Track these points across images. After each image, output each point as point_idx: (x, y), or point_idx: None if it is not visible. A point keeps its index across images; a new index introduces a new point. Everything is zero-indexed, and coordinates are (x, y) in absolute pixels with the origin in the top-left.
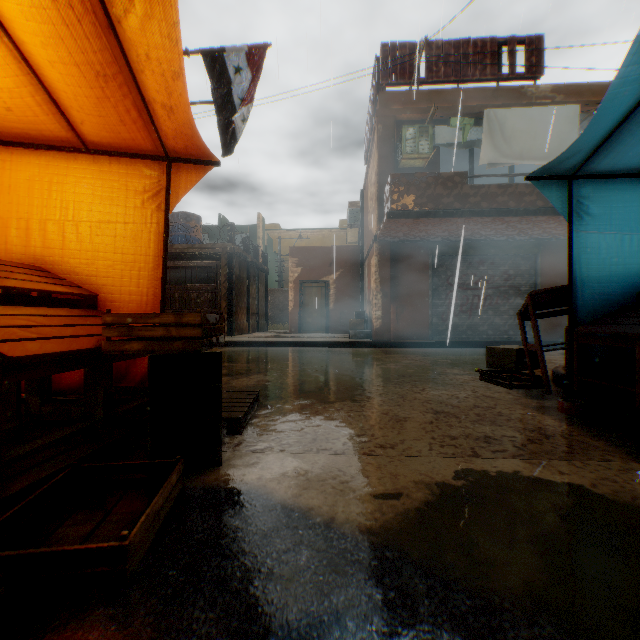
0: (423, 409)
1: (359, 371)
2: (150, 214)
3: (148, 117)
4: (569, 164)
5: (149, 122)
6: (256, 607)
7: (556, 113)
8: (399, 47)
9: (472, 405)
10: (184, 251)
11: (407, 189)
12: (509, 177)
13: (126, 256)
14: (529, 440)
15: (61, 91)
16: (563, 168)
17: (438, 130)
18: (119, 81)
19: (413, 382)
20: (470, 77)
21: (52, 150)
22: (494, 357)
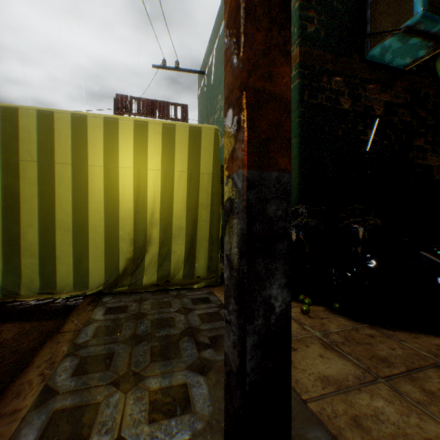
0: None
1: None
2: None
3: None
4: None
5: None
6: None
7: None
8: (124, 97)
9: None
10: None
11: None
12: None
13: None
14: None
15: None
16: None
17: None
18: None
19: None
20: (158, 116)
21: None
22: None
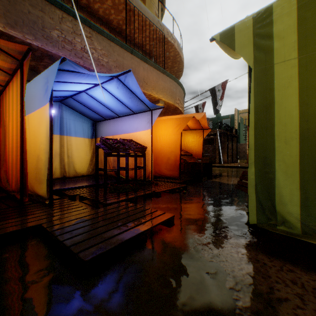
0: None
1: None
2: (200, 139)
3: (200, 125)
4: None
5: (200, 125)
6: (214, 184)
7: None
8: None
9: None
10: None
11: None
12: None
13: (196, 147)
14: None
15: (189, 125)
16: None
17: None
18: (197, 123)
19: None
20: None
21: (185, 130)
22: None
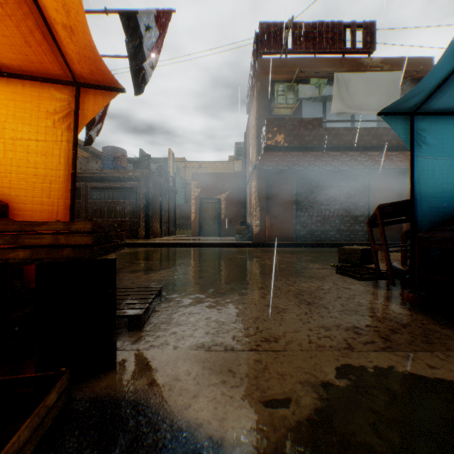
0: (297, 300)
1: (244, 266)
2: (61, 133)
3: (53, 41)
4: (413, 102)
5: (55, 46)
6: None
7: (385, 77)
8: (272, 25)
9: (335, 296)
10: (111, 175)
11: (279, 130)
12: (351, 124)
13: (38, 170)
14: (391, 330)
15: None
16: (407, 105)
17: (301, 87)
18: None
19: (286, 275)
20: (324, 50)
21: None
22: (344, 255)
